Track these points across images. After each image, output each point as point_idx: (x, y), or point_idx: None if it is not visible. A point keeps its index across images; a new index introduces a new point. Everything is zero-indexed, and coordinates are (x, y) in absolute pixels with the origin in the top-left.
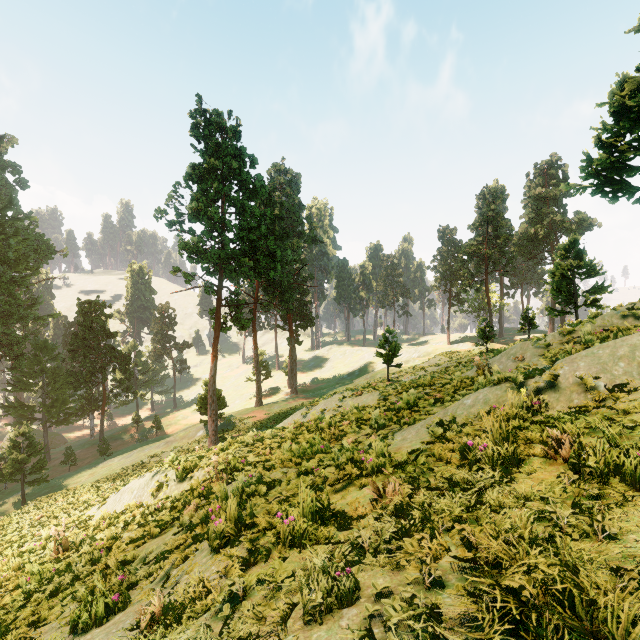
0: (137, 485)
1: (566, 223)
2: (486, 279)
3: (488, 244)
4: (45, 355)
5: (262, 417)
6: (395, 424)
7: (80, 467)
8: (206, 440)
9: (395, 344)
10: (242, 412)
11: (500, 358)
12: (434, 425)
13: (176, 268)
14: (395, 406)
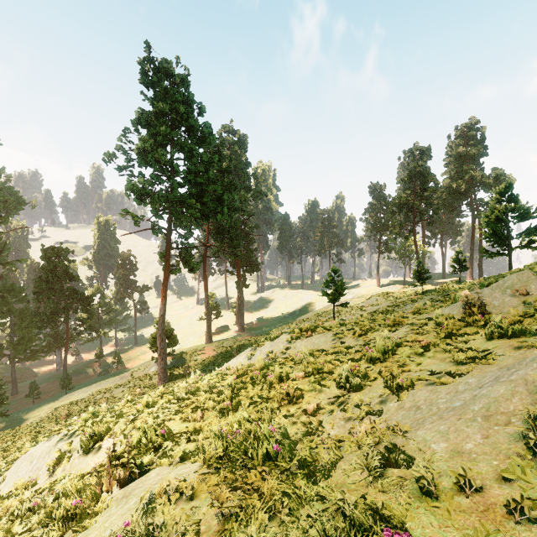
0: (38, 452)
1: (485, 178)
2: (414, 228)
3: (416, 197)
4: (13, 297)
5: (211, 354)
6: (374, 382)
7: (44, 400)
8: (157, 377)
9: (341, 283)
10: (193, 349)
11: (491, 292)
12: (527, 422)
13: (125, 210)
14: (366, 354)
